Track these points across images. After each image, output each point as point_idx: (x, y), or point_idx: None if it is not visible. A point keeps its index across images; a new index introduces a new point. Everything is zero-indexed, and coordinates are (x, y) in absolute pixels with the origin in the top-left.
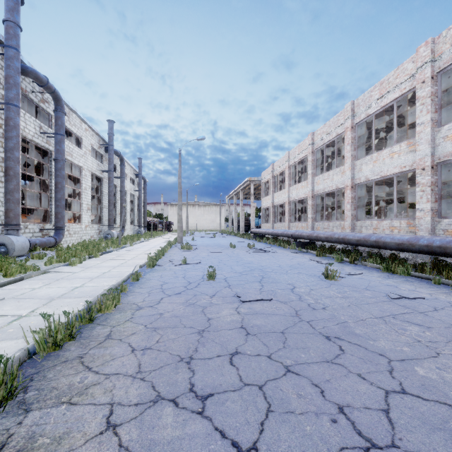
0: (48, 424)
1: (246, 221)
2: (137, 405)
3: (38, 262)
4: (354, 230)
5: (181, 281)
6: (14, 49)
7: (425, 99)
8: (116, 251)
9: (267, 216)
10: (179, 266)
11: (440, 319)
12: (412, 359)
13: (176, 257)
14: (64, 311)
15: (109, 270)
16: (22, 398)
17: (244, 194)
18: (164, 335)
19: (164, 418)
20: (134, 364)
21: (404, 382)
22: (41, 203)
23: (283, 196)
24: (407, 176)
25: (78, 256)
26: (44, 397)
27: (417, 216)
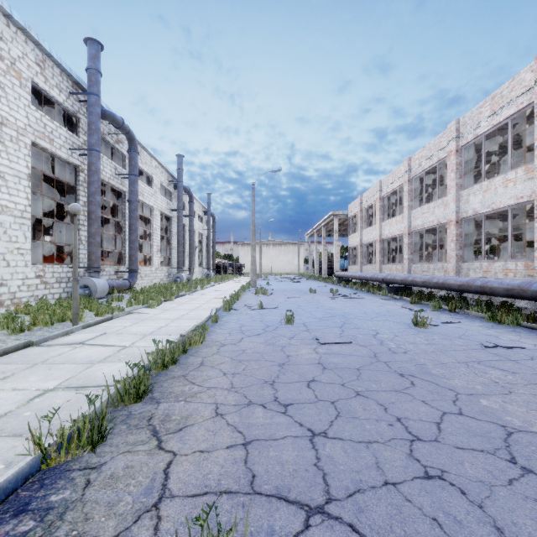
0: (175, 410)
1: (329, 263)
2: (235, 405)
3: (118, 304)
4: (460, 274)
5: (259, 324)
6: (96, 96)
7: None
8: (189, 295)
9: (354, 257)
10: (255, 311)
11: (531, 367)
12: (481, 394)
13: (251, 302)
14: (168, 340)
15: (187, 312)
16: (151, 396)
17: (327, 231)
18: (249, 365)
19: (256, 413)
20: (227, 382)
21: (464, 408)
22: (115, 245)
23: (374, 233)
24: (530, 208)
25: (156, 299)
26: (167, 397)
27: (536, 257)
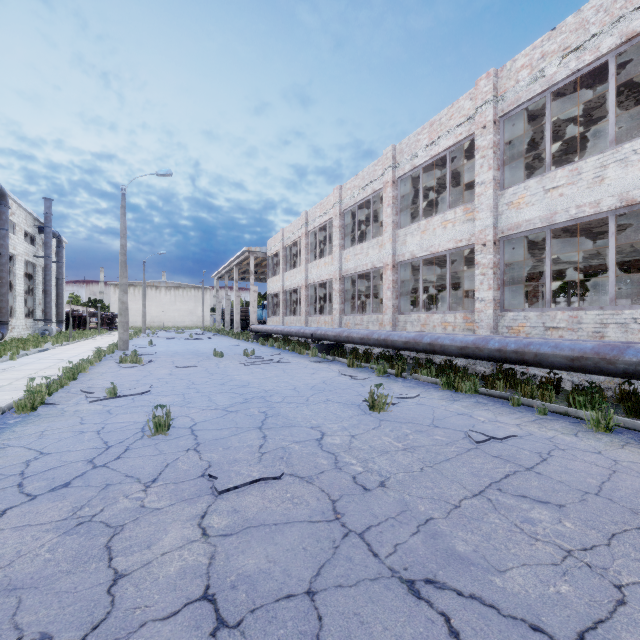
0: None
1: (243, 313)
2: None
3: None
4: (397, 327)
5: (88, 444)
6: None
7: (486, 151)
8: None
9: (275, 306)
10: (100, 403)
11: (562, 481)
12: (596, 628)
13: (102, 381)
14: None
15: None
16: None
17: (241, 272)
18: None
19: None
20: None
21: None
22: None
23: (298, 277)
24: (458, 256)
25: None
26: None
27: (477, 308)
